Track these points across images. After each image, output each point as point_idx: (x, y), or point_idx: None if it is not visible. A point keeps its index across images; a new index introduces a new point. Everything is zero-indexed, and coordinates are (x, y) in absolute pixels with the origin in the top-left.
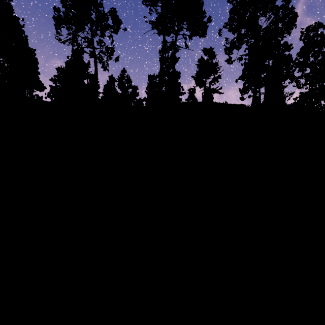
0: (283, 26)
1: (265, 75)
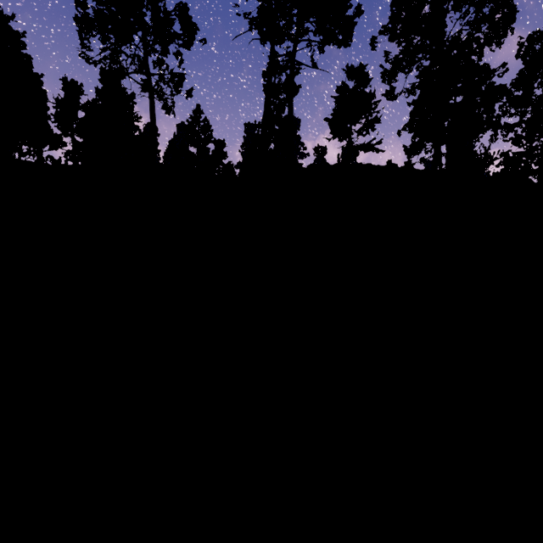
0: (490, 29)
1: (450, 123)
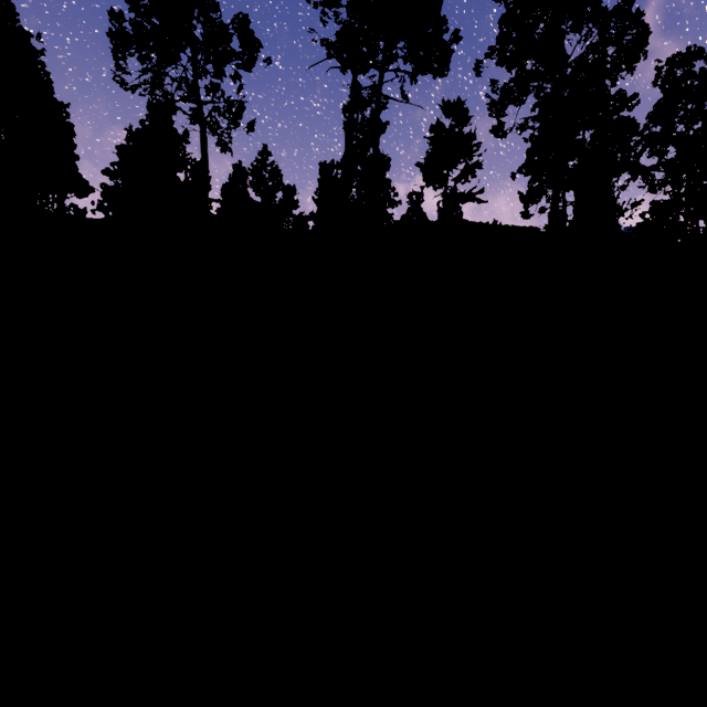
0: (618, 53)
1: (576, 164)
